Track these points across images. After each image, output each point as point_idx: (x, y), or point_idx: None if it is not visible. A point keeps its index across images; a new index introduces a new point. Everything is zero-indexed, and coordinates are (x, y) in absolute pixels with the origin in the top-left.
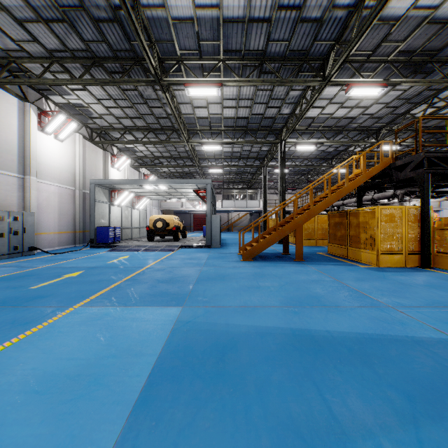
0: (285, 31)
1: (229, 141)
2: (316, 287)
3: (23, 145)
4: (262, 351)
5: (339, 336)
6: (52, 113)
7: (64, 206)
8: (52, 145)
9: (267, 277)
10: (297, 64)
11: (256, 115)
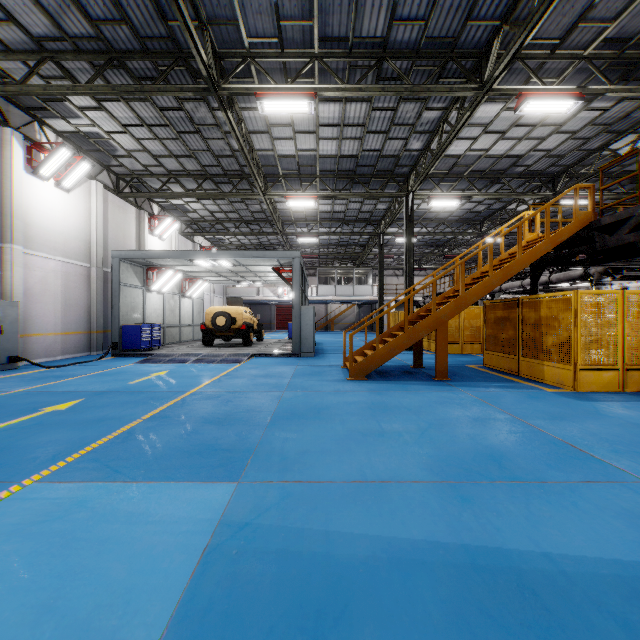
0: (421, 3)
1: (328, 194)
2: (486, 433)
3: (1, 194)
4: (411, 632)
5: (580, 573)
6: (51, 146)
7: (72, 293)
8: (51, 198)
9: (394, 412)
10: (438, 63)
11: (370, 151)
